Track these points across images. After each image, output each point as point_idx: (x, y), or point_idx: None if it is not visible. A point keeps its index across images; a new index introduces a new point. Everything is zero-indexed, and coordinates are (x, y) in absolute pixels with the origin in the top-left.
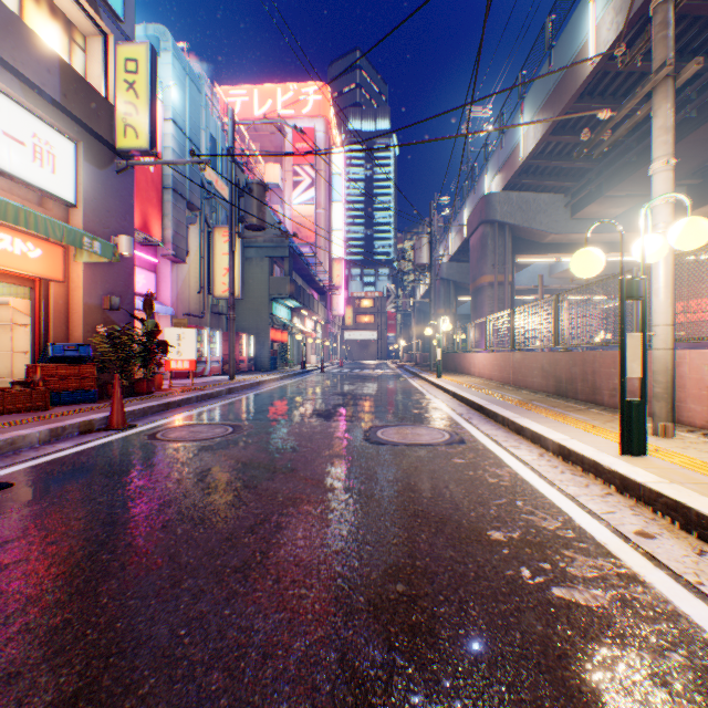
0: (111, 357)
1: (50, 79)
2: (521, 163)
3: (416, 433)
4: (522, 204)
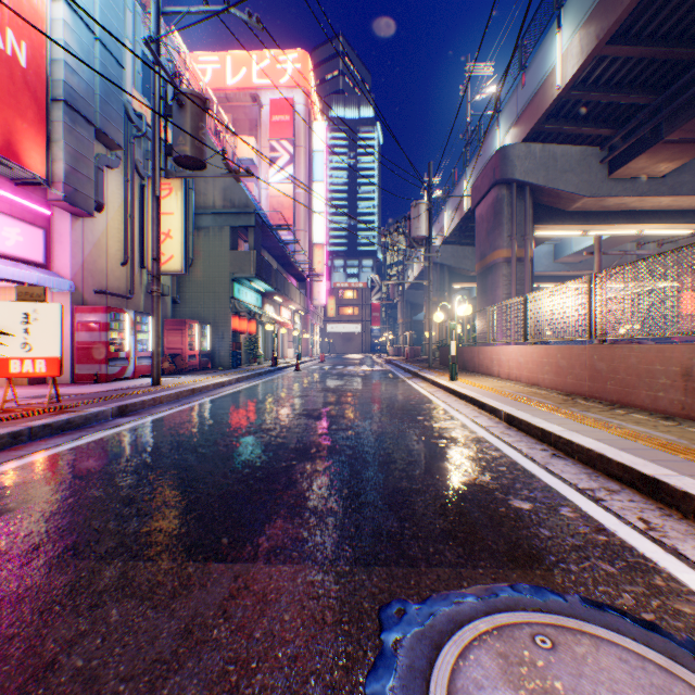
0: None
1: None
2: (557, 95)
3: None
4: (548, 158)
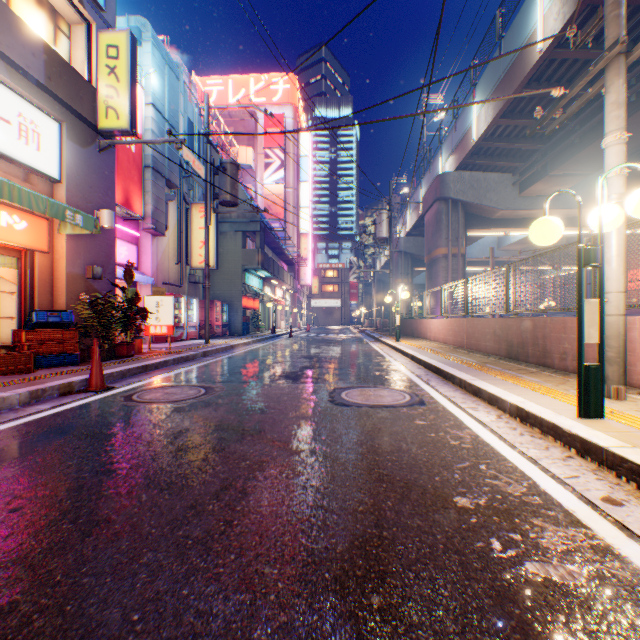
0: (93, 323)
1: (35, 62)
2: (473, 144)
3: (378, 394)
4: (474, 182)
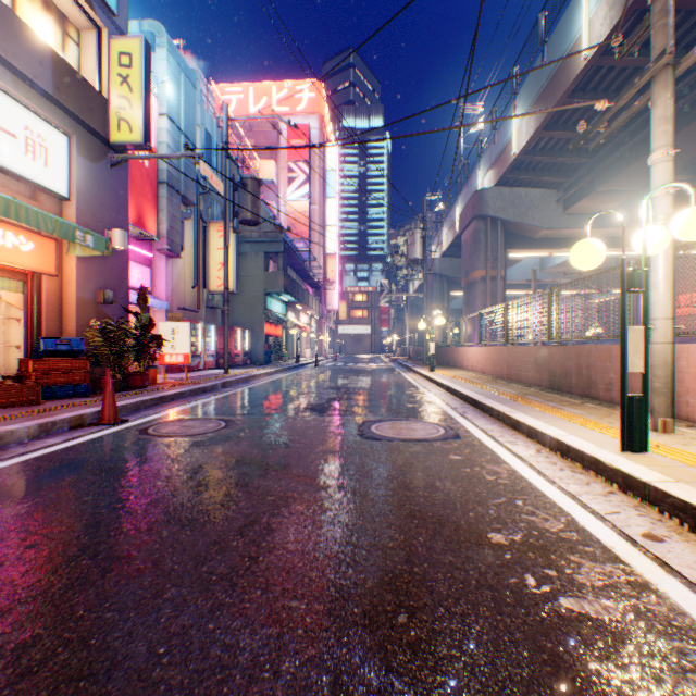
0: (104, 351)
1: (42, 71)
2: (514, 158)
3: (411, 427)
4: (514, 199)
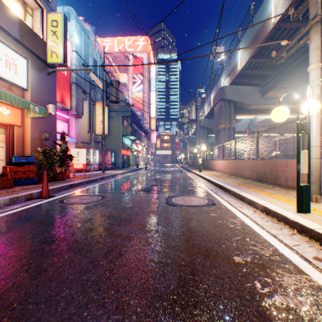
0: (44, 162)
1: (14, 28)
2: (238, 72)
3: (191, 199)
4: (239, 91)
